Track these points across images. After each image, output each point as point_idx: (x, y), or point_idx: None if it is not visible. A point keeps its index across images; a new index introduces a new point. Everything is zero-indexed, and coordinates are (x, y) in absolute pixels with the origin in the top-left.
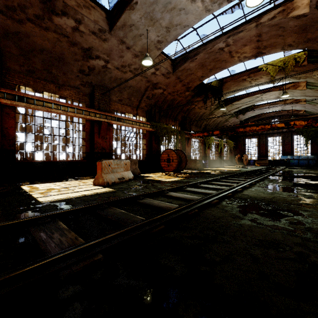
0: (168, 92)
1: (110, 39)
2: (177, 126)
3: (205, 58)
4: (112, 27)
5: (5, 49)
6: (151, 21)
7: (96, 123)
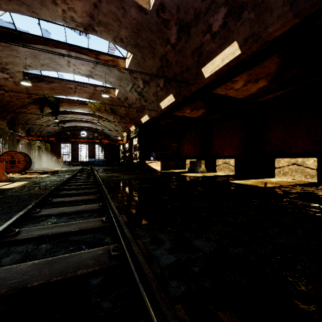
0: (10, 94)
1: None
2: (4, 125)
3: (57, 87)
4: None
5: None
6: (34, 56)
7: None
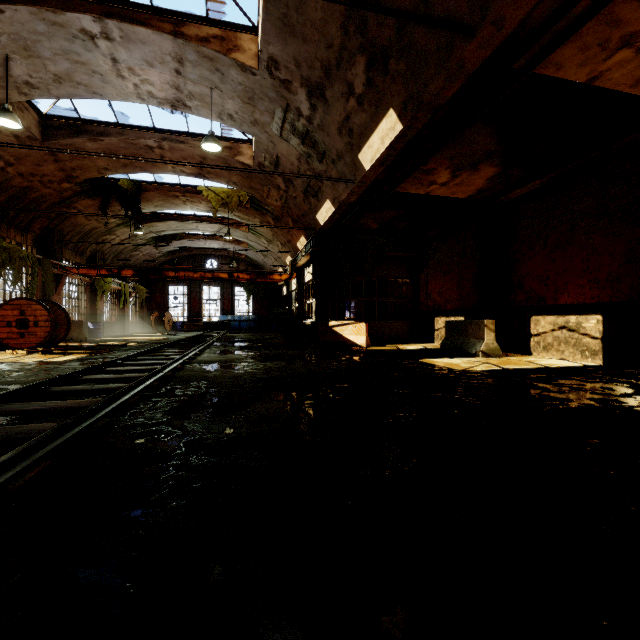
0: (20, 171)
1: None
2: (28, 245)
3: (120, 147)
4: None
5: None
6: (25, 50)
7: None
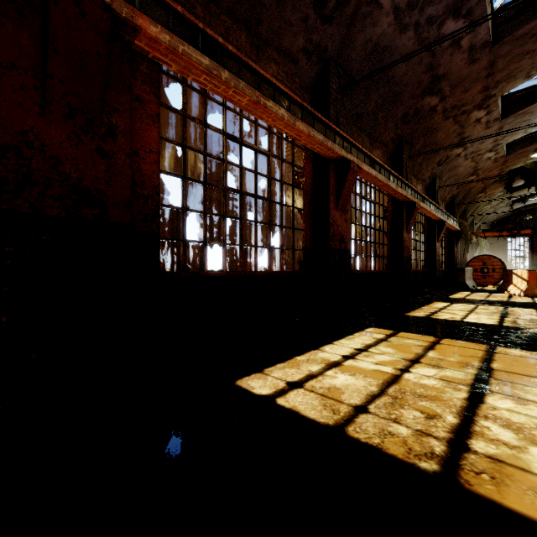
0: (478, 178)
1: (493, 126)
2: None
3: None
4: (505, 115)
5: (415, 146)
6: None
7: (436, 224)
